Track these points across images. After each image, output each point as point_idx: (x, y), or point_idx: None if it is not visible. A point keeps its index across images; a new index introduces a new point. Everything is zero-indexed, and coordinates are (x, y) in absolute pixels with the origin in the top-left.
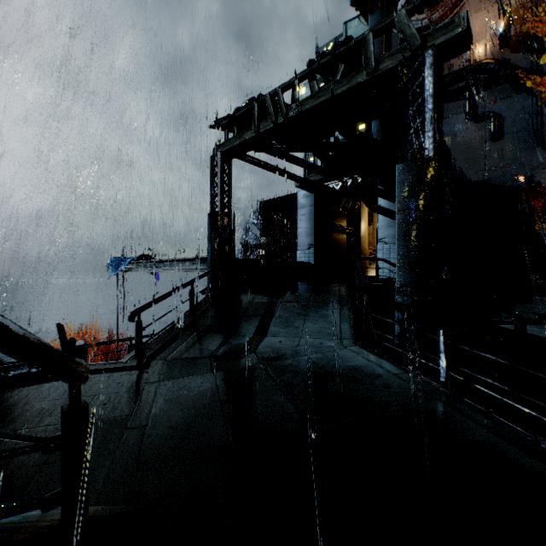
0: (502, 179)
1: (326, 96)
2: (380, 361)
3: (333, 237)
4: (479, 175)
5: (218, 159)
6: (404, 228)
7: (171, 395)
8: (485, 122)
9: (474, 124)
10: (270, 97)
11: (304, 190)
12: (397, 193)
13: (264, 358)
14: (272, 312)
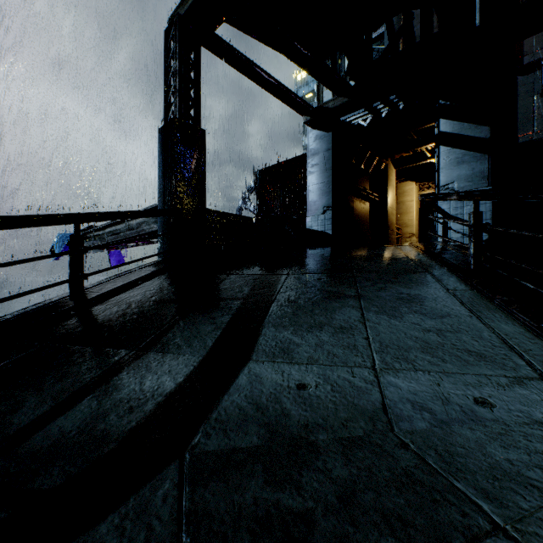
0: None
1: None
2: None
3: (353, 203)
4: (524, 139)
5: (175, 27)
6: None
7: None
8: (532, 73)
9: (519, 78)
10: None
11: (316, 130)
12: None
13: None
14: (270, 292)
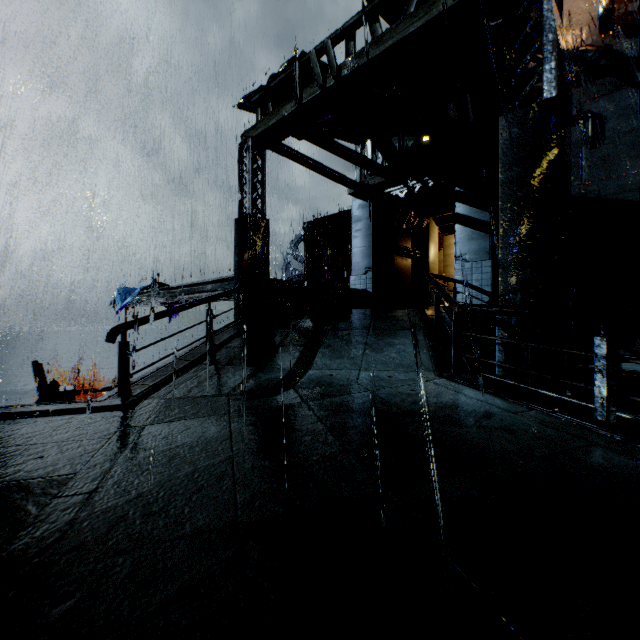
0: (605, 192)
1: (394, 39)
2: (485, 396)
3: (395, 261)
4: (573, 190)
5: (248, 146)
6: (512, 207)
7: (153, 444)
8: (580, 125)
9: None
10: (315, 53)
11: (359, 199)
12: (500, 158)
13: (306, 395)
14: (319, 341)
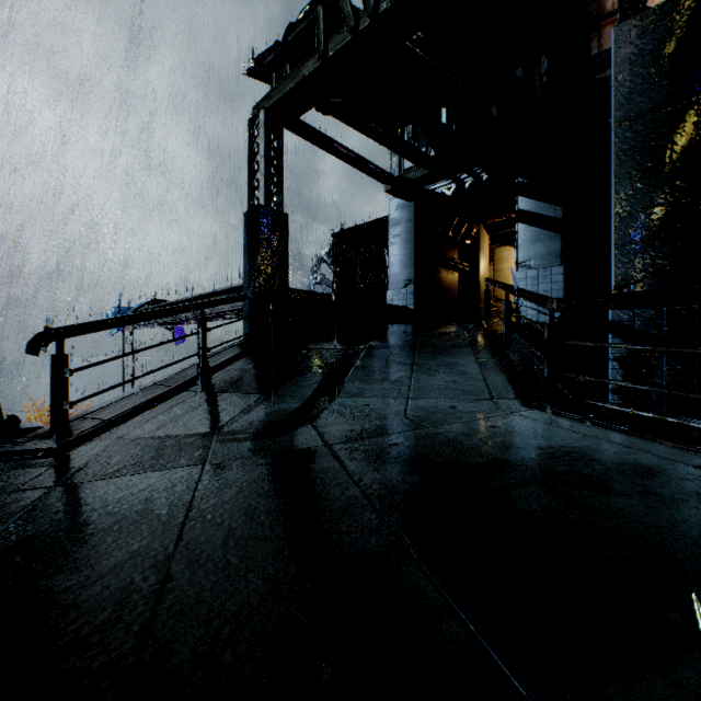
0: None
1: None
2: (617, 436)
3: (440, 274)
4: None
5: (260, 120)
6: (634, 157)
7: (40, 527)
8: None
9: None
10: None
11: (397, 198)
12: (614, 87)
13: (330, 435)
14: (349, 361)
